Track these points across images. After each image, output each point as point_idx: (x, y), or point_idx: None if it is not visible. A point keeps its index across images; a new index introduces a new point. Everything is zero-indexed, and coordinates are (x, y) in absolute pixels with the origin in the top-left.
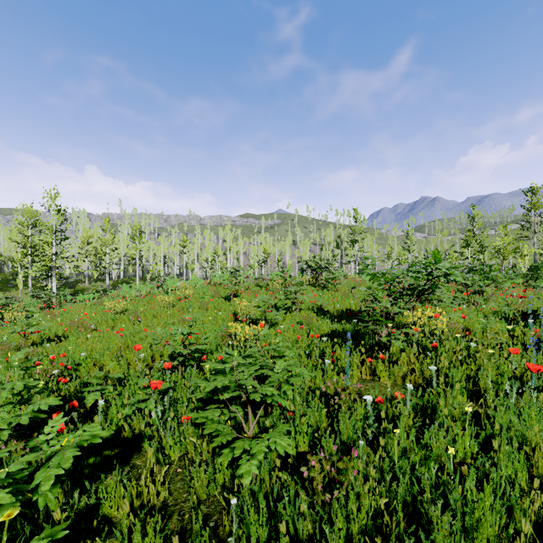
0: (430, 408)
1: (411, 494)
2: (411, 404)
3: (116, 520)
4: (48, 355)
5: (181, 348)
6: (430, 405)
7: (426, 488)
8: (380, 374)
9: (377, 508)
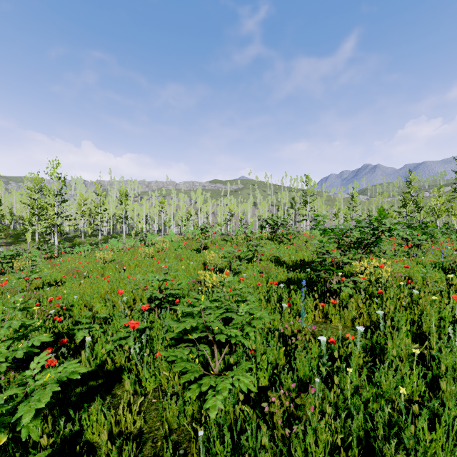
0: (379, 349)
1: (364, 429)
2: (360, 344)
3: (97, 445)
4: (48, 298)
5: (157, 292)
6: (379, 346)
7: (379, 425)
8: (331, 317)
9: (333, 442)
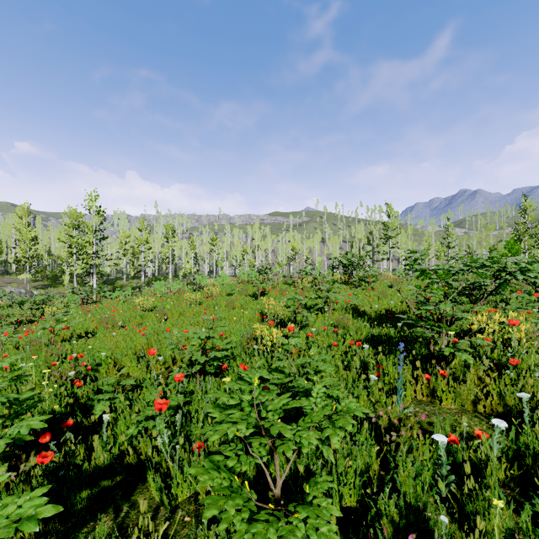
0: (531, 457)
1: None
2: (498, 447)
3: None
4: (74, 353)
5: (199, 354)
6: (531, 453)
7: None
8: (442, 396)
9: None
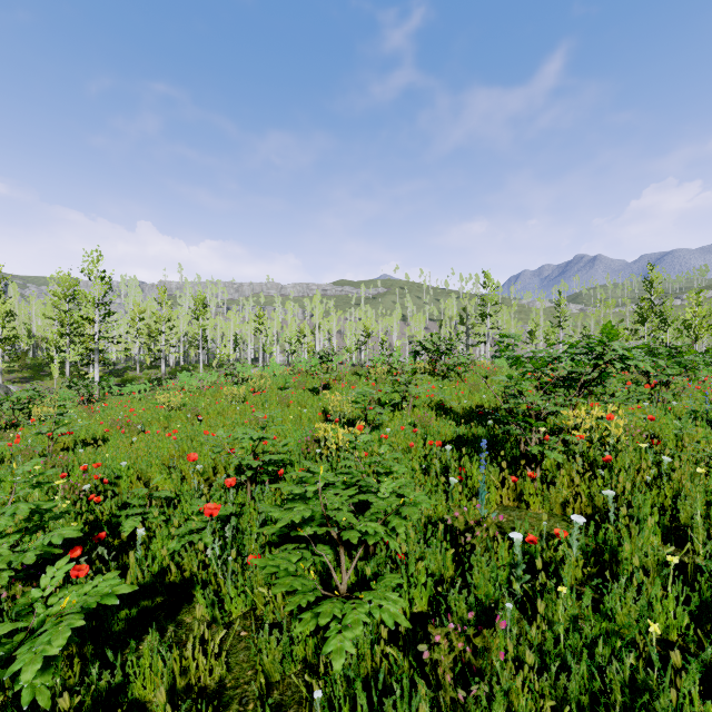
0: (608, 553)
1: (588, 691)
2: (578, 546)
3: (152, 707)
4: (81, 464)
5: (250, 458)
6: (608, 549)
7: (615, 685)
8: (529, 499)
9: (537, 711)
